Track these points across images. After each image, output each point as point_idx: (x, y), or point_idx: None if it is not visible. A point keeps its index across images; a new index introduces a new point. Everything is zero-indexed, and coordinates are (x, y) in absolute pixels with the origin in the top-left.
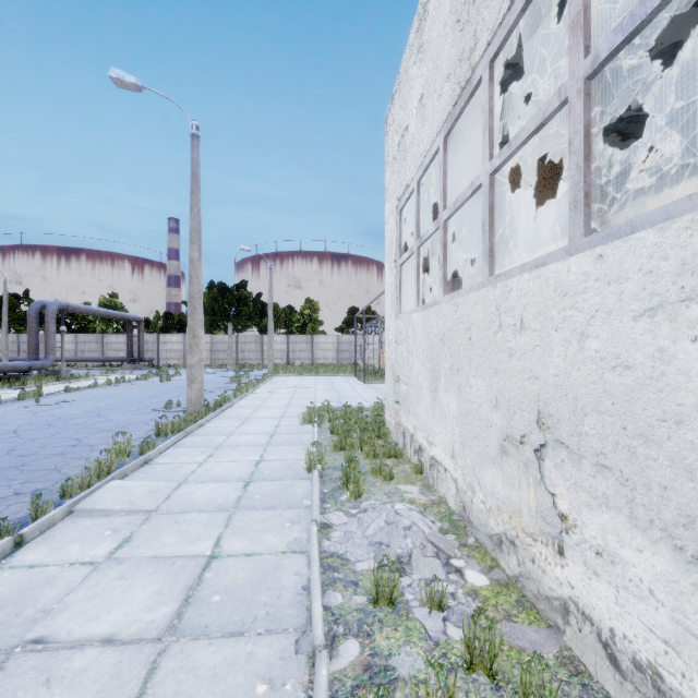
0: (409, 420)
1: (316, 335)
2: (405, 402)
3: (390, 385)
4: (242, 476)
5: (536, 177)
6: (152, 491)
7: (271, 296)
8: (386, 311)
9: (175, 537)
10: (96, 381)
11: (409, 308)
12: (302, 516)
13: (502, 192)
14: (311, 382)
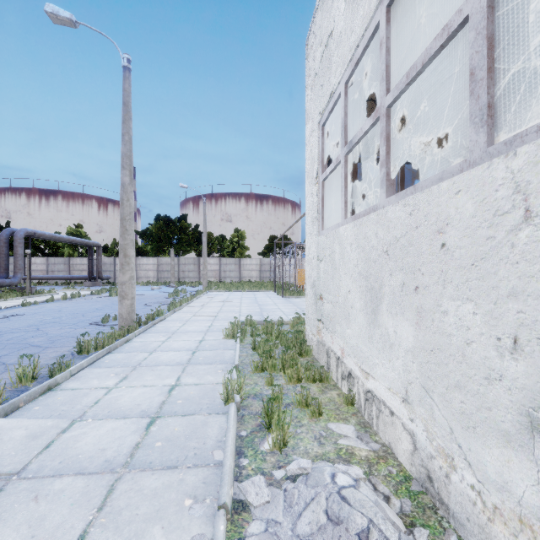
0: (335, 341)
1: (243, 258)
2: (329, 321)
3: (311, 302)
4: (150, 408)
5: (450, 101)
6: (31, 435)
7: (205, 225)
8: (306, 230)
9: (17, 534)
10: (53, 296)
11: (330, 225)
12: (210, 483)
13: (418, 115)
14: (237, 296)
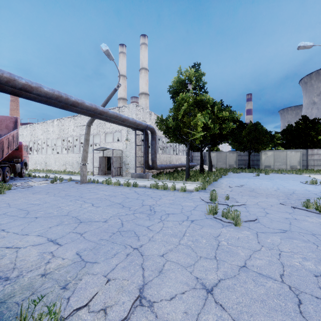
0: None
1: None
2: None
3: None
4: None
5: None
6: None
7: None
8: None
9: None
10: None
11: None
12: None
13: None
14: None
